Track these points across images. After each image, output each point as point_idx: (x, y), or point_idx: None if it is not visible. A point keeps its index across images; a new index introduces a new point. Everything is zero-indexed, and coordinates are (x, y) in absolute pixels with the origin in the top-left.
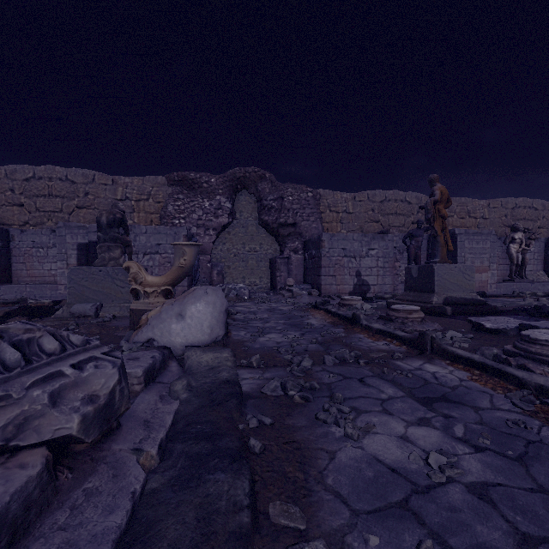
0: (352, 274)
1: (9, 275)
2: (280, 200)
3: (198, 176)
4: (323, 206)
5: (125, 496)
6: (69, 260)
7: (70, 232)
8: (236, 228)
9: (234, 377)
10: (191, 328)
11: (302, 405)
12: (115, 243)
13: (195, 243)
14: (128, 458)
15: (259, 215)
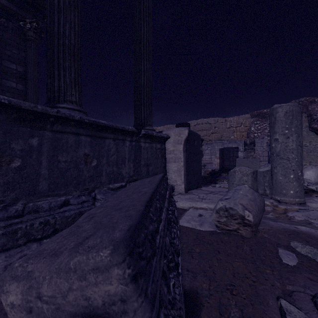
0: None
1: None
2: None
3: (268, 110)
4: None
5: None
6: (216, 155)
7: (216, 144)
8: None
9: None
10: (307, 178)
11: None
12: (252, 150)
13: None
14: None
15: (309, 125)
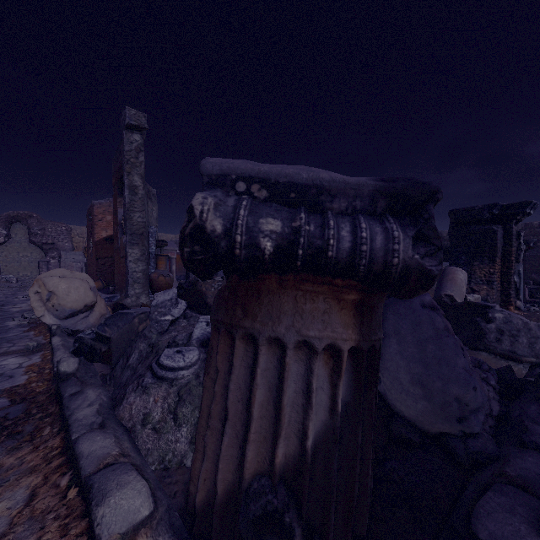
0: (79, 270)
1: None
2: (43, 230)
3: None
4: (74, 234)
5: None
6: None
7: None
8: (12, 243)
9: None
10: None
11: None
12: None
13: None
14: None
15: (29, 237)
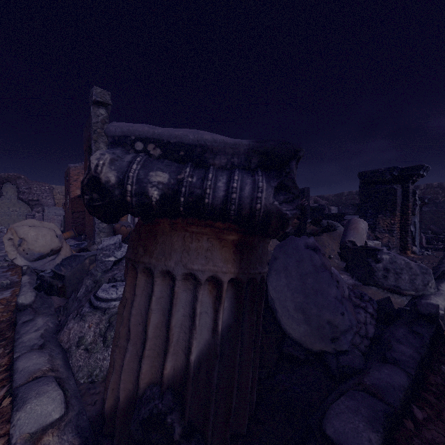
0: (59, 222)
1: None
2: (30, 189)
3: None
4: (55, 192)
5: None
6: None
7: None
8: (4, 200)
9: None
10: None
11: None
12: None
13: None
14: None
15: (18, 195)
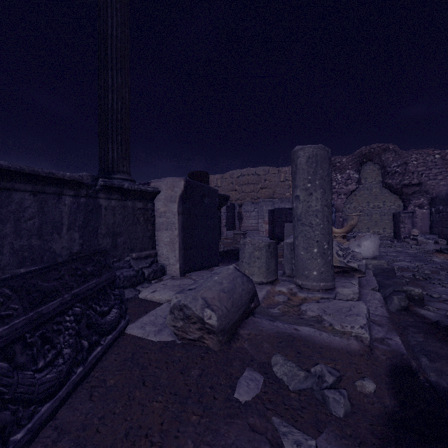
0: None
1: (234, 226)
2: (403, 165)
3: (333, 159)
4: None
5: (372, 277)
6: (264, 218)
7: (265, 204)
8: (361, 191)
9: (390, 267)
10: (364, 250)
11: (423, 280)
12: None
13: (358, 214)
14: (366, 274)
15: (382, 179)
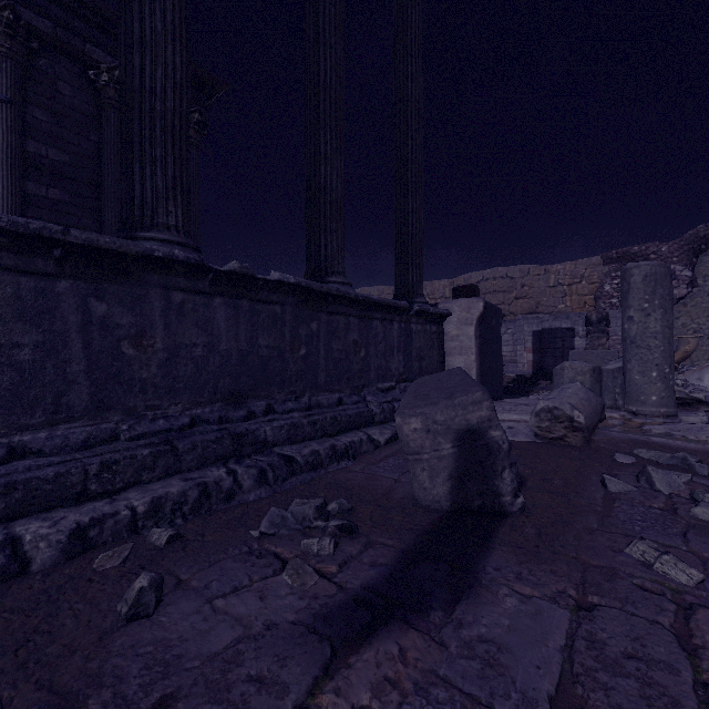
0: None
1: None
2: None
3: (643, 248)
4: None
5: None
6: (526, 344)
7: (527, 323)
8: (696, 298)
9: None
10: (708, 386)
11: None
12: (602, 333)
13: (698, 335)
14: None
15: None
